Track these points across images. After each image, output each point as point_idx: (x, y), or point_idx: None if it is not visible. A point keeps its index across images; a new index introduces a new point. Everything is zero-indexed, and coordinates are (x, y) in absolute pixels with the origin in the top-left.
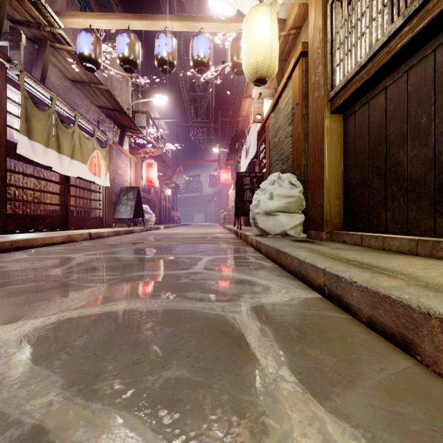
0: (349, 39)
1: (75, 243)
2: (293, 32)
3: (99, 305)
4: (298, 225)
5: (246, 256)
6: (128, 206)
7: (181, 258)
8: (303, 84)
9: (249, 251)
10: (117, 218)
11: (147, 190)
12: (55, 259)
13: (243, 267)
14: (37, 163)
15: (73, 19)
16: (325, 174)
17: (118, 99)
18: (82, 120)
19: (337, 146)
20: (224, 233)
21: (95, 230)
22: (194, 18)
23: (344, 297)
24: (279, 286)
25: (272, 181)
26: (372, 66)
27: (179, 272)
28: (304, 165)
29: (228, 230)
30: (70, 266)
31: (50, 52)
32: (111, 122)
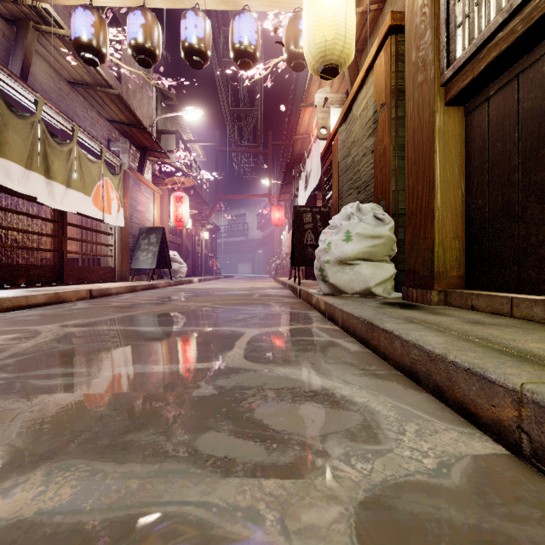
0: None
1: (64, 305)
2: (373, 7)
3: None
4: (388, 280)
5: (312, 329)
6: (149, 253)
7: (210, 333)
8: (392, 73)
9: (315, 319)
10: (135, 268)
11: (177, 232)
12: (7, 335)
13: (311, 354)
14: (15, 192)
15: None
16: (436, 199)
17: (136, 112)
18: (83, 135)
19: (455, 156)
20: (277, 289)
21: (100, 286)
22: None
23: None
24: (394, 412)
25: (347, 215)
26: (535, 5)
27: (199, 366)
28: (393, 192)
29: (281, 284)
30: (18, 350)
31: (35, 37)
32: (126, 140)
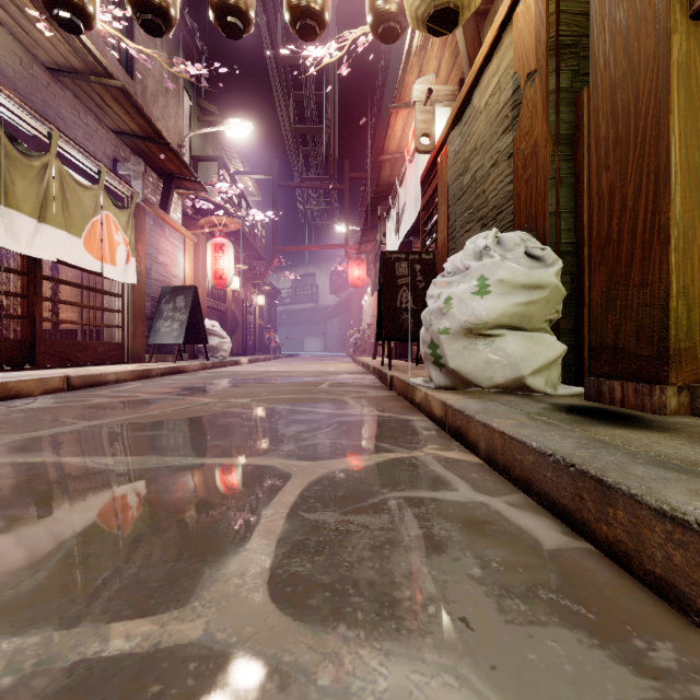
0: None
1: (11, 403)
2: None
3: None
4: (553, 364)
5: (427, 462)
6: (175, 322)
7: (218, 476)
8: (550, 16)
9: (427, 435)
10: (154, 344)
11: (220, 294)
12: None
13: (449, 565)
14: None
15: None
16: (674, 205)
17: (158, 124)
18: (69, 146)
19: None
20: (356, 373)
21: (90, 370)
22: None
23: None
24: None
25: (477, 252)
26: None
27: (114, 646)
28: (552, 215)
29: (362, 366)
30: None
31: None
32: (140, 160)
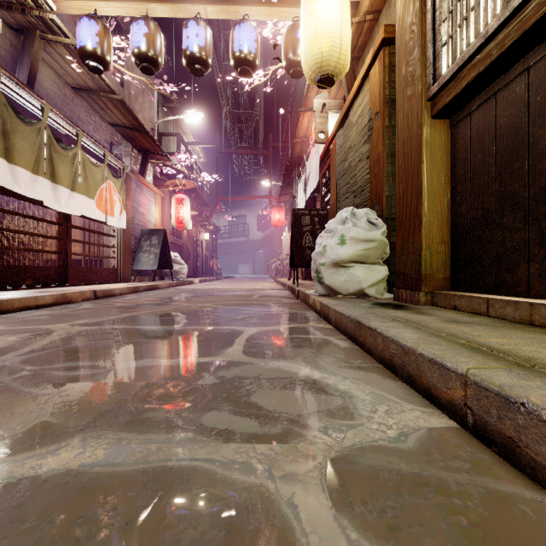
0: (464, 1)
1: (70, 306)
2: (369, 17)
3: (20, 454)
4: (380, 282)
5: (307, 328)
6: (151, 254)
7: (211, 331)
8: (386, 84)
9: (311, 319)
10: (136, 269)
11: (178, 233)
12: (23, 333)
13: (304, 350)
14: (22, 196)
15: (71, 2)
16: (424, 206)
17: (138, 115)
18: (87, 139)
19: (441, 166)
20: (276, 289)
21: (103, 286)
22: (235, 0)
23: (526, 448)
24: (370, 396)
25: (343, 219)
26: (507, 33)
27: (202, 360)
28: (387, 197)
29: (281, 285)
30: (36, 347)
31: (41, 46)
32: (129, 144)
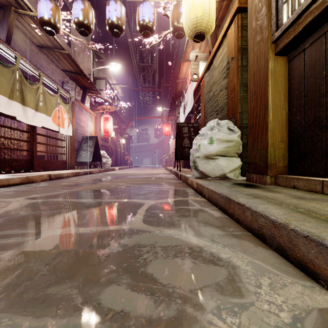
0: None
1: (32, 184)
2: None
3: None
4: (237, 169)
5: (188, 200)
6: (88, 152)
7: (121, 203)
8: (239, 38)
9: (190, 194)
10: (79, 161)
11: (106, 139)
12: None
13: (188, 219)
14: (2, 114)
15: None
16: (269, 116)
17: (80, 65)
18: (46, 79)
19: (281, 88)
20: (166, 174)
21: (56, 172)
22: None
23: None
24: (251, 266)
25: (211, 127)
26: None
27: (111, 228)
28: (239, 113)
29: (169, 171)
30: None
31: (15, 17)
32: (74, 82)
